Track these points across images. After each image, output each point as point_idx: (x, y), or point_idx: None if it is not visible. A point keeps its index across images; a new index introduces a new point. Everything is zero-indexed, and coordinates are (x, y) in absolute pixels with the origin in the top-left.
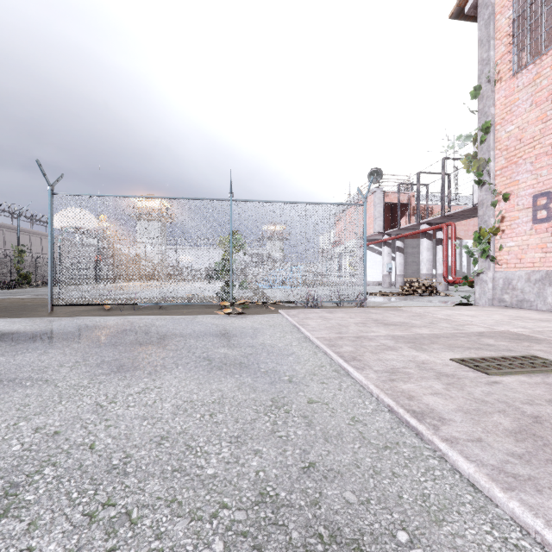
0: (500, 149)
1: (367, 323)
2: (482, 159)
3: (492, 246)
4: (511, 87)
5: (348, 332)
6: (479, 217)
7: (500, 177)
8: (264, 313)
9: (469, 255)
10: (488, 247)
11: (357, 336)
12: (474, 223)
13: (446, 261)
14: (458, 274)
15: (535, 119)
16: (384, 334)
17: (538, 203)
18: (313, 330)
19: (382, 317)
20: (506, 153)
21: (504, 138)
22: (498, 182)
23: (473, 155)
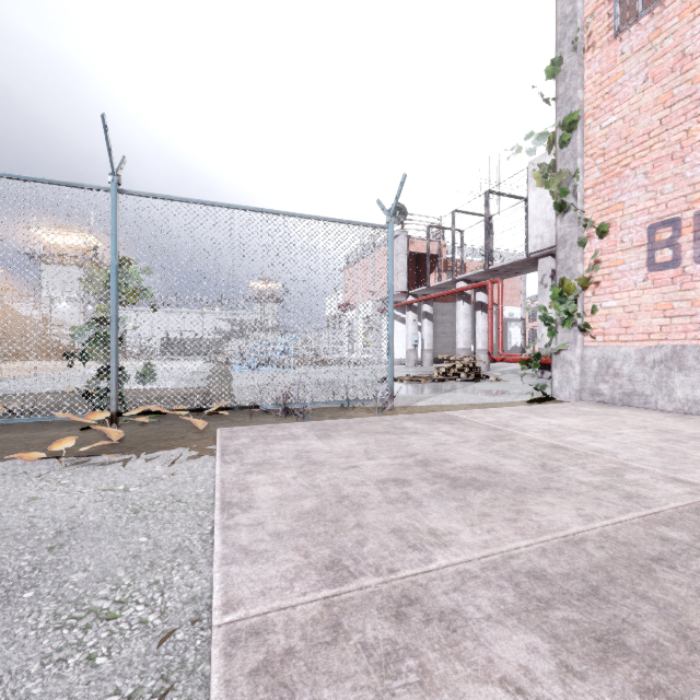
0: (593, 155)
1: (410, 483)
2: (565, 170)
3: (579, 307)
4: (612, 56)
5: (364, 554)
6: (560, 262)
7: (593, 198)
8: (178, 441)
9: (546, 321)
10: (575, 309)
11: (396, 598)
12: (512, 286)
13: (491, 332)
14: (494, 349)
15: (652, 103)
16: (476, 556)
17: (658, 238)
18: (246, 552)
19: (434, 449)
20: (603, 161)
21: (598, 137)
22: (588, 207)
23: (549, 166)
